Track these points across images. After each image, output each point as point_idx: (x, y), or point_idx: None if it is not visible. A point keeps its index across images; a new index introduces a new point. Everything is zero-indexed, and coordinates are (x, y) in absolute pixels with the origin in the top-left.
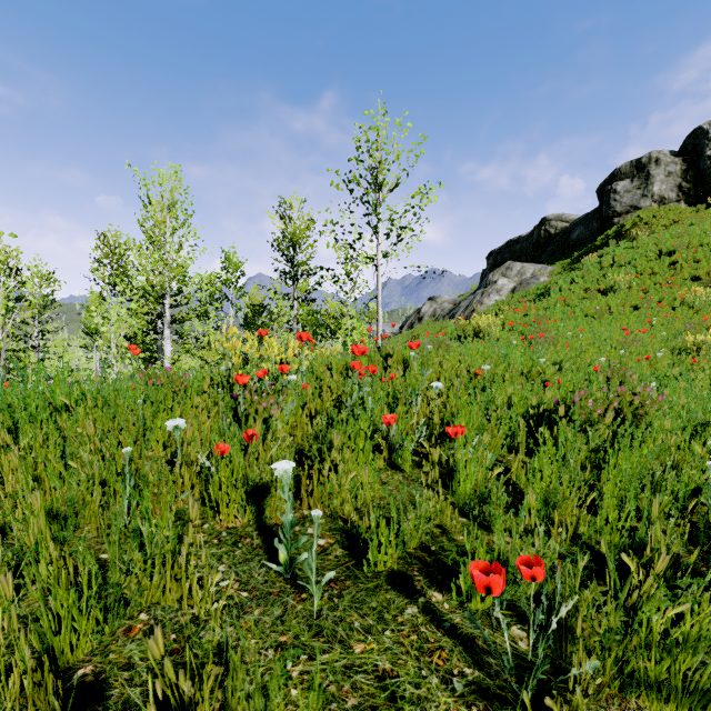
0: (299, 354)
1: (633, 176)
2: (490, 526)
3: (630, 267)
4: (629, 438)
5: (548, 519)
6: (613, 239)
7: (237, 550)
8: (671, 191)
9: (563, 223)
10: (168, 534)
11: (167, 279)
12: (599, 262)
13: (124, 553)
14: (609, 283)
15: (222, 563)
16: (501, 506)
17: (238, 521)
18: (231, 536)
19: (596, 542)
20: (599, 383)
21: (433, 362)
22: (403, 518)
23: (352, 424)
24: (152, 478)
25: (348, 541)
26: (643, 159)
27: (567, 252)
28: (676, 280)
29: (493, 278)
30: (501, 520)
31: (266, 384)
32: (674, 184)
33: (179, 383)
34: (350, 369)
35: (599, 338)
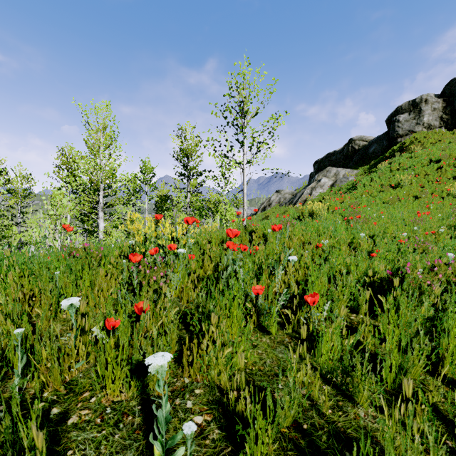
0: (186, 233)
1: (410, 111)
2: (353, 395)
3: (410, 170)
4: (452, 304)
5: (401, 385)
6: (398, 152)
7: (117, 433)
8: (435, 121)
9: (364, 142)
10: (54, 412)
11: (101, 178)
12: (389, 167)
13: (5, 440)
14: (397, 181)
15: (99, 453)
16: (367, 382)
17: (123, 395)
18: (114, 412)
19: (452, 414)
20: (408, 253)
21: (284, 236)
22: (274, 387)
23: (227, 296)
24: (45, 354)
25: (224, 418)
26: (417, 100)
27: (366, 161)
28: (442, 179)
29: (318, 178)
30: (366, 395)
31: (157, 260)
32: (438, 116)
33: (95, 255)
34: (225, 241)
35: (394, 218)
